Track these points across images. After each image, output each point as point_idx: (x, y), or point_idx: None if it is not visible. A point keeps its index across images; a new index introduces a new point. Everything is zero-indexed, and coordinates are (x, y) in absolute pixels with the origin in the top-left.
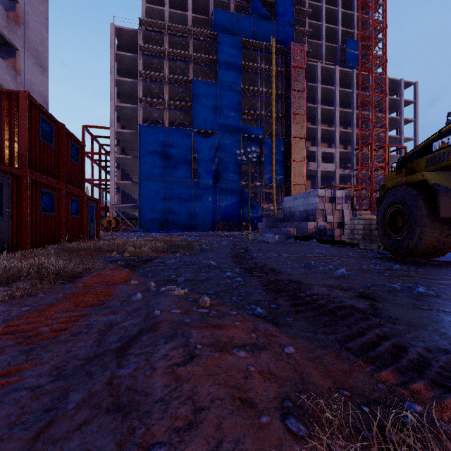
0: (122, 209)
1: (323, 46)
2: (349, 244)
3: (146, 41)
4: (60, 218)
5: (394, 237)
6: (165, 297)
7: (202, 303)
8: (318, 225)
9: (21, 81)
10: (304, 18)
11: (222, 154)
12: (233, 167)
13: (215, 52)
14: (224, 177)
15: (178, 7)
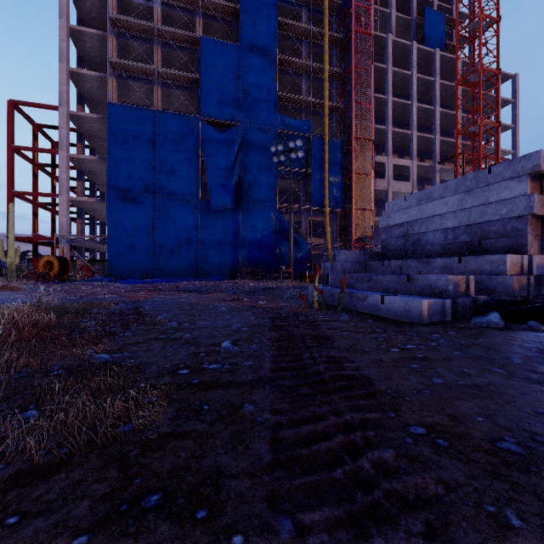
0: (85, 244)
1: (392, 17)
2: None
3: None
4: None
5: None
6: None
7: None
8: (535, 264)
9: None
10: None
11: (247, 159)
12: (265, 180)
13: (237, 1)
14: (250, 195)
15: None
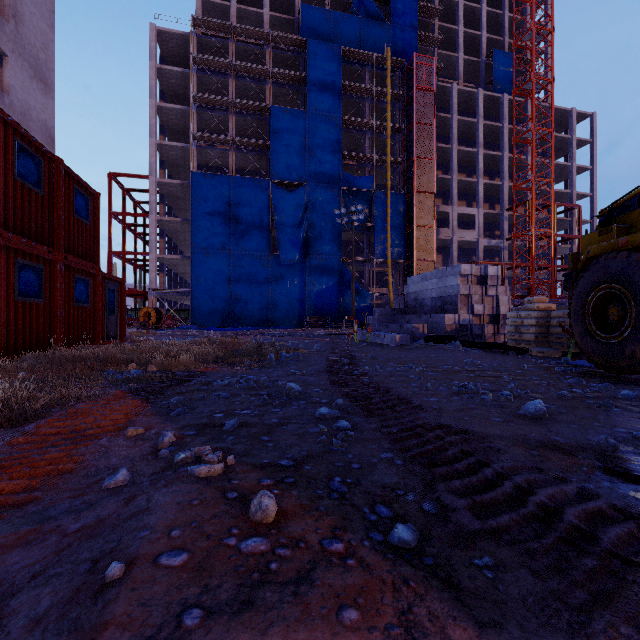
0: (168, 296)
1: (459, 61)
2: (512, 348)
3: (203, 51)
4: (53, 307)
5: (604, 340)
6: (171, 490)
7: (257, 514)
8: (461, 319)
9: (11, 102)
10: (432, 20)
11: (313, 216)
12: (330, 235)
13: (304, 67)
14: (316, 249)
15: (250, 2)
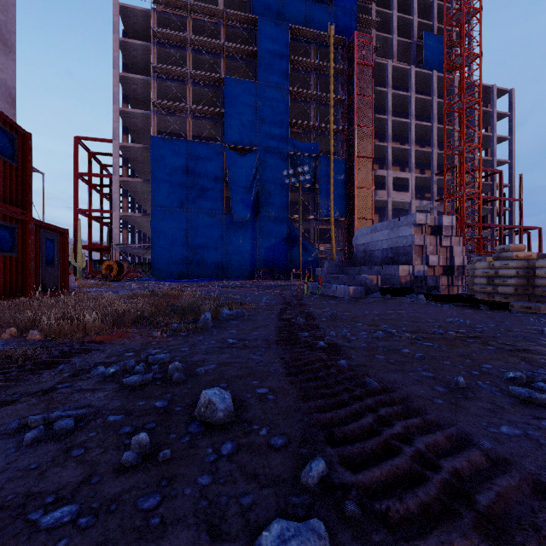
0: (130, 251)
1: (394, 42)
2: (482, 302)
3: (163, 27)
4: None
5: None
6: None
7: None
8: (416, 270)
9: None
10: (369, 5)
11: (263, 178)
12: (278, 195)
13: (255, 43)
14: (266, 208)
15: None
